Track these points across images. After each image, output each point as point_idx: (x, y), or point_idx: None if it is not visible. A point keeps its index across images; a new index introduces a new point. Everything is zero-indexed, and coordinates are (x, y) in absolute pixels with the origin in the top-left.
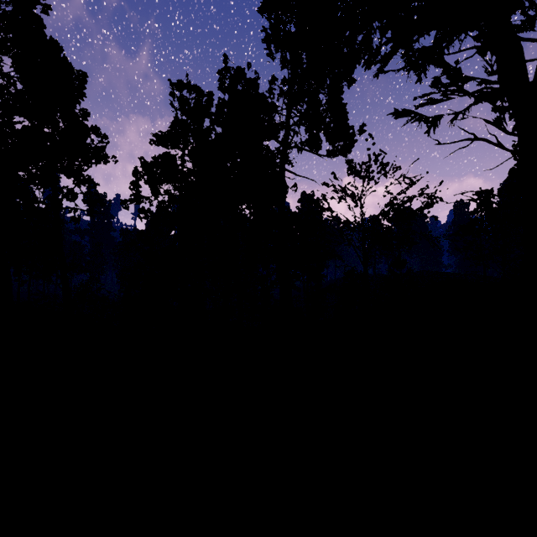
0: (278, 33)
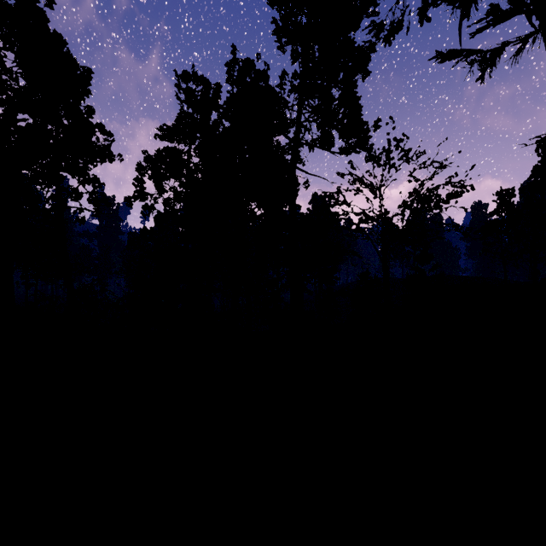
0: (289, 23)
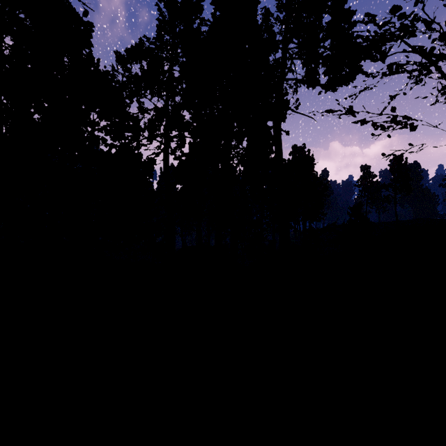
0: None
